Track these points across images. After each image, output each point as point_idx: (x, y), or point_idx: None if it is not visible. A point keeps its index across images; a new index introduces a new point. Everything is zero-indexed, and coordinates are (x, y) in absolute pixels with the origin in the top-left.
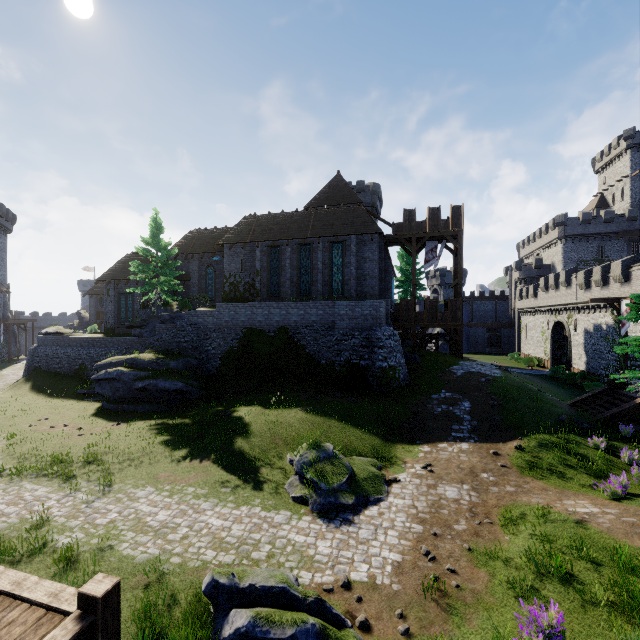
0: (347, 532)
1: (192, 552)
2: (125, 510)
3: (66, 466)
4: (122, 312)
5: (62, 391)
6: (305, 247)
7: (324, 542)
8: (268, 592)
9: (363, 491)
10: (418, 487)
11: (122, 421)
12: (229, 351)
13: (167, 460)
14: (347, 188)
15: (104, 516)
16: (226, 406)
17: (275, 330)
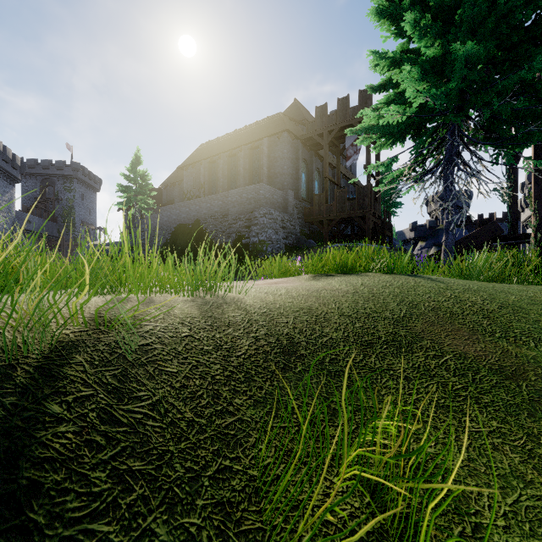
0: None
1: None
2: None
3: None
4: None
5: None
6: (234, 158)
7: None
8: None
9: None
10: None
11: None
12: (165, 243)
13: None
14: (297, 111)
15: None
16: None
17: (192, 223)
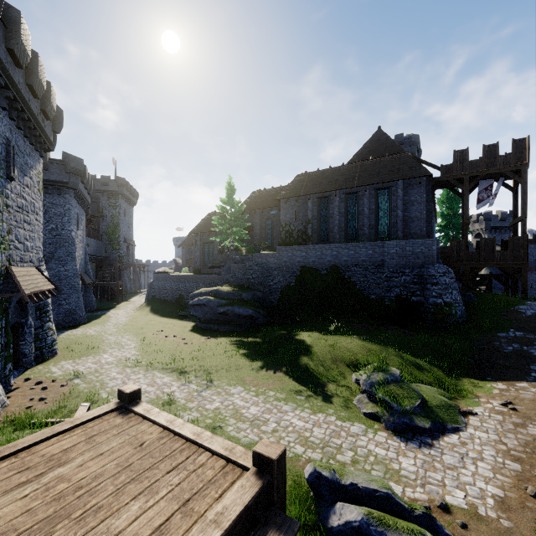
0: (429, 454)
1: (284, 444)
2: (225, 401)
3: (179, 364)
4: (205, 257)
5: (169, 313)
6: (352, 196)
7: (406, 459)
8: (371, 494)
9: (438, 418)
10: (501, 423)
11: (211, 336)
12: (287, 286)
13: (248, 368)
14: (388, 140)
15: (211, 403)
16: (288, 330)
17: (327, 268)
